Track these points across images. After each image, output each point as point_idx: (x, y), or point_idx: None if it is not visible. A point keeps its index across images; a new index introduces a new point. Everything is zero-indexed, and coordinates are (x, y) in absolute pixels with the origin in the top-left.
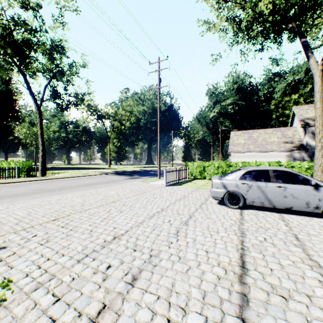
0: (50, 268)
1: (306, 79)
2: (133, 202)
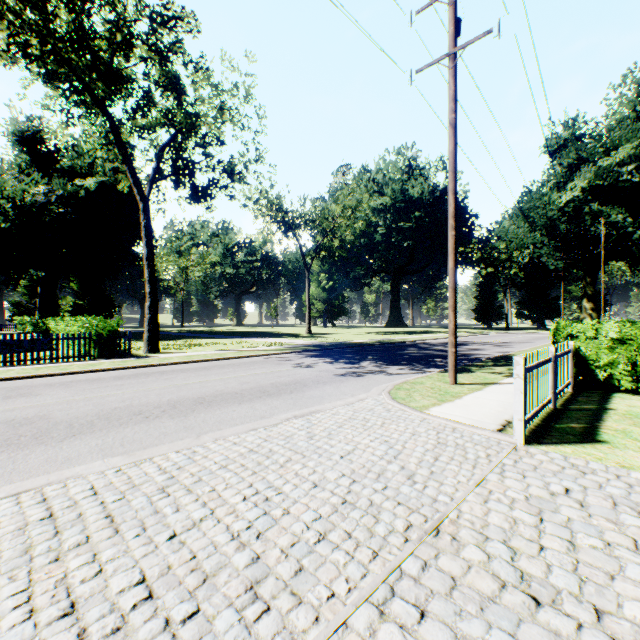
0: None
1: None
2: None
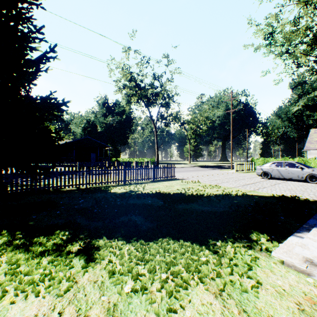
0: (203, 181)
1: None
2: (218, 176)
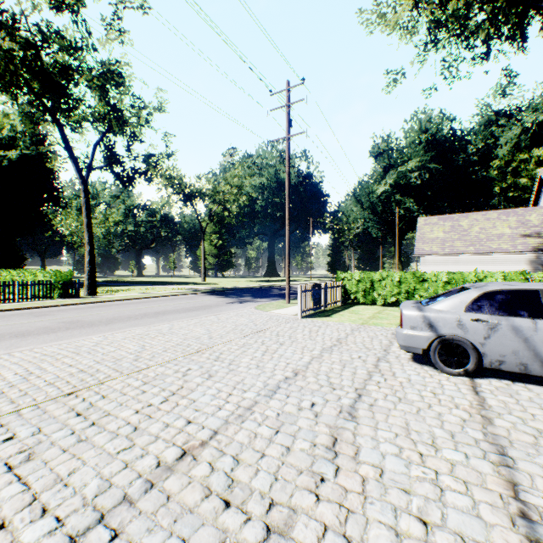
0: None
1: None
2: (236, 353)
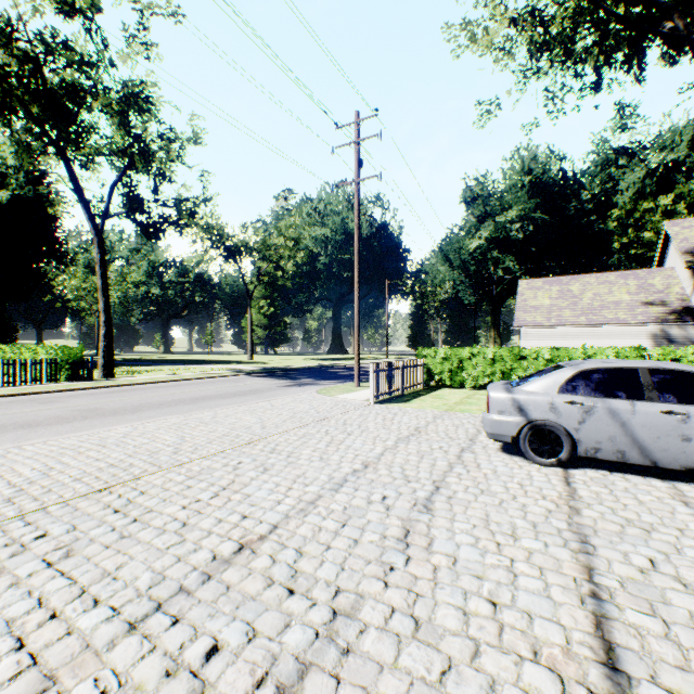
0: (49, 649)
1: (691, 160)
2: (296, 444)
